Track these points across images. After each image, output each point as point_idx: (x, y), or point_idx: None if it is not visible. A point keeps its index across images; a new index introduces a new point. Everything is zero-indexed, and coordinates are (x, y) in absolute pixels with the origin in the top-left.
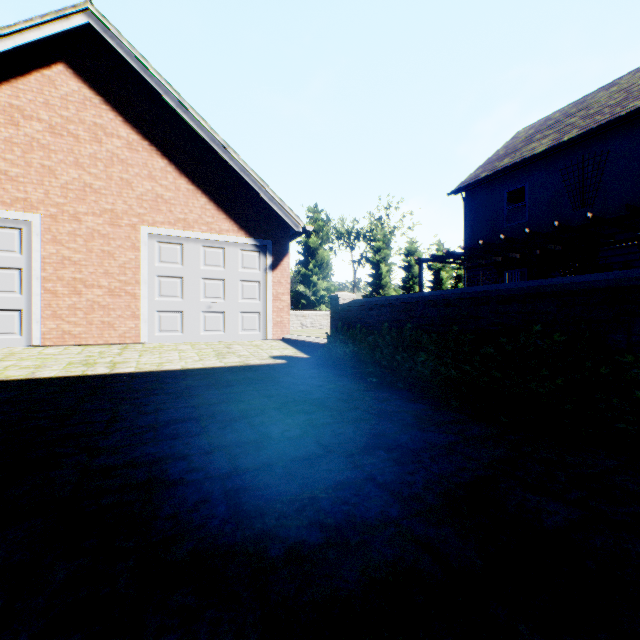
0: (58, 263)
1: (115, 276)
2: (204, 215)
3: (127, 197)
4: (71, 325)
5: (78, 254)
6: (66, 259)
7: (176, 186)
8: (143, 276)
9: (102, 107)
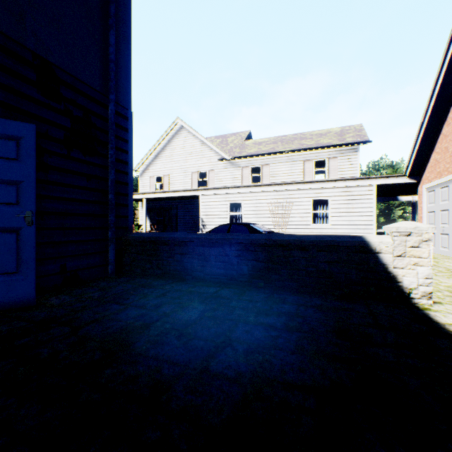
0: None
1: None
2: None
3: None
4: None
5: None
6: None
7: None
8: None
9: None
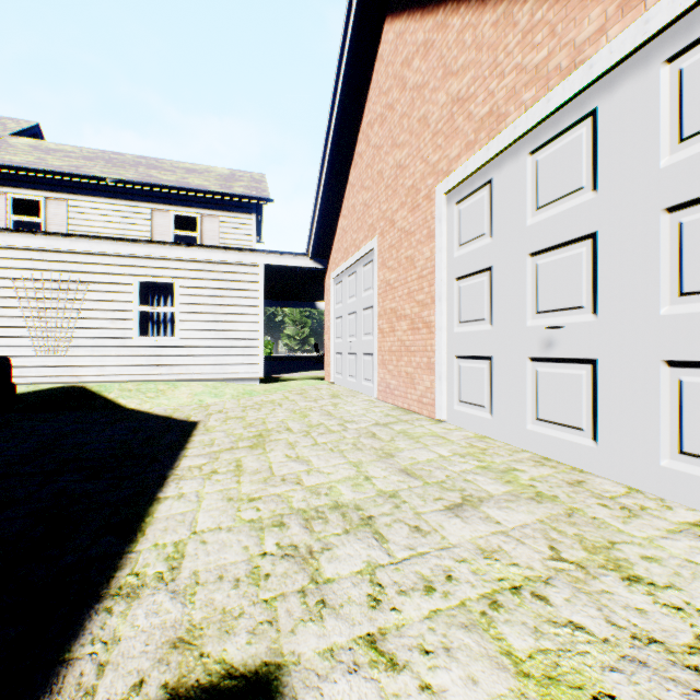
0: (384, 292)
1: (415, 296)
2: (528, 54)
3: (423, 148)
4: (390, 375)
5: (393, 274)
6: (387, 284)
7: (476, 45)
8: (437, 286)
9: (406, 28)
